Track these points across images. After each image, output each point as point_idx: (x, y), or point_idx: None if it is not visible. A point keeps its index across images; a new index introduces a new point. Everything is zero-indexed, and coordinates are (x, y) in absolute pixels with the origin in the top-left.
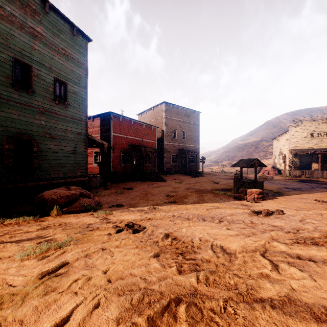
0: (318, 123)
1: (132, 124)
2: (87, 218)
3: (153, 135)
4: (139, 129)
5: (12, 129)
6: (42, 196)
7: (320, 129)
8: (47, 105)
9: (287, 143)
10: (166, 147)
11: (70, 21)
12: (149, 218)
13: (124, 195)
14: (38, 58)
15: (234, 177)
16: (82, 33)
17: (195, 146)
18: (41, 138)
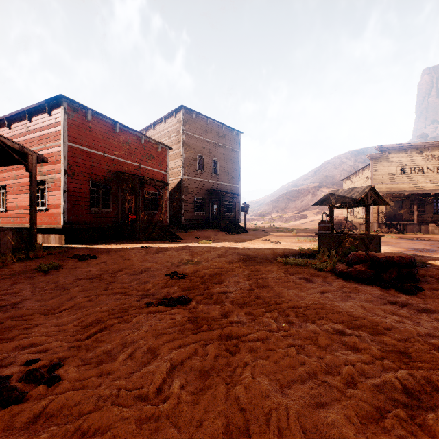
0: (411, 154)
1: (117, 133)
2: None
3: (161, 160)
4: (132, 144)
5: None
6: None
7: (414, 161)
8: None
9: (368, 183)
10: (185, 185)
11: None
12: None
13: (50, 276)
14: None
15: (320, 227)
16: None
17: (234, 185)
18: None
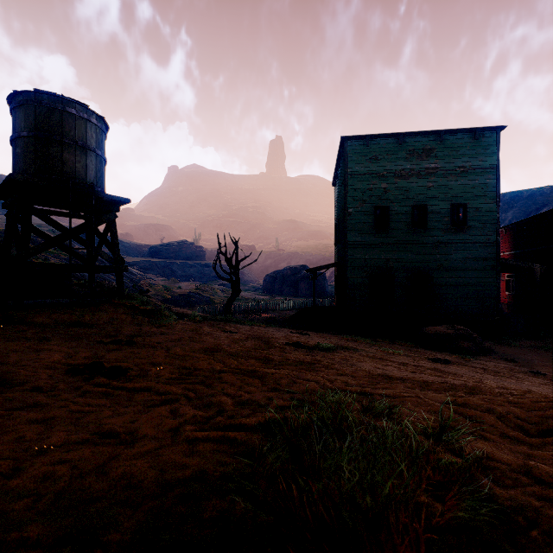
0: None
1: None
2: (441, 355)
3: None
4: None
5: (411, 267)
6: (422, 330)
7: None
8: (441, 237)
9: None
10: None
11: (469, 128)
12: (479, 367)
13: (547, 353)
14: (433, 194)
15: None
16: (488, 129)
17: None
18: (436, 272)
